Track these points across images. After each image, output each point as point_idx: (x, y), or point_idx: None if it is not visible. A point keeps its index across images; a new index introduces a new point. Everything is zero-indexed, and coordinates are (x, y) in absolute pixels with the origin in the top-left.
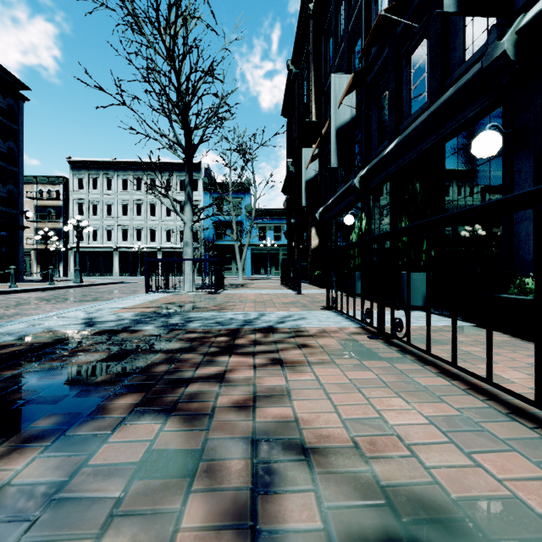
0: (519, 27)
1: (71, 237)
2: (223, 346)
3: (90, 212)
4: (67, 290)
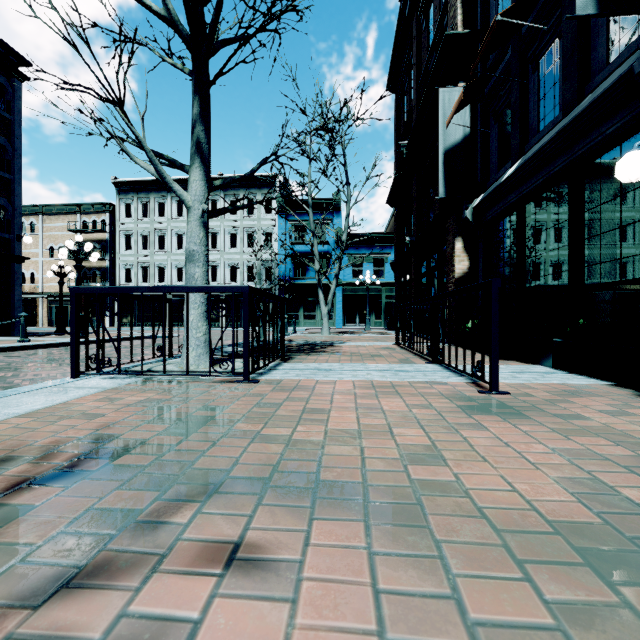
0: None
1: (117, 278)
2: None
3: (139, 245)
4: (22, 354)
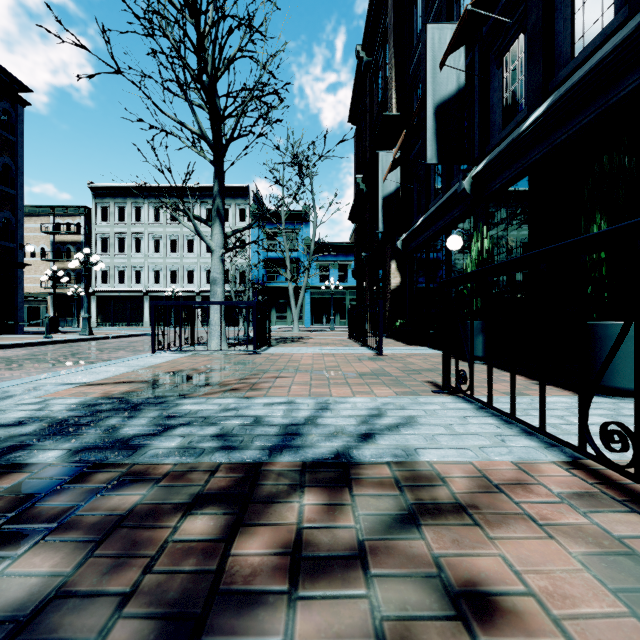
0: None
1: (93, 279)
2: (179, 594)
3: (115, 248)
4: (62, 346)
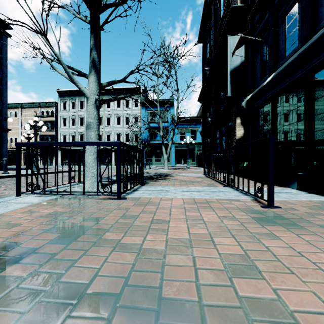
0: None
1: (59, 140)
2: None
3: (70, 123)
4: (2, 180)
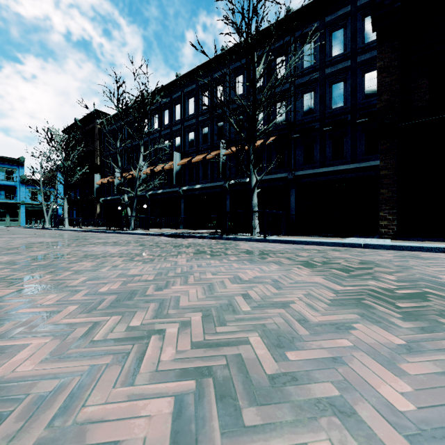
0: (148, 194)
1: None
2: None
3: None
4: None
